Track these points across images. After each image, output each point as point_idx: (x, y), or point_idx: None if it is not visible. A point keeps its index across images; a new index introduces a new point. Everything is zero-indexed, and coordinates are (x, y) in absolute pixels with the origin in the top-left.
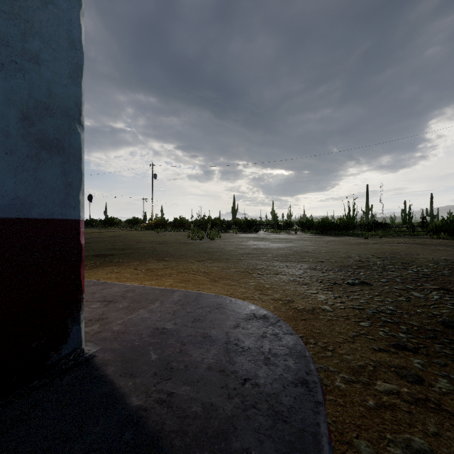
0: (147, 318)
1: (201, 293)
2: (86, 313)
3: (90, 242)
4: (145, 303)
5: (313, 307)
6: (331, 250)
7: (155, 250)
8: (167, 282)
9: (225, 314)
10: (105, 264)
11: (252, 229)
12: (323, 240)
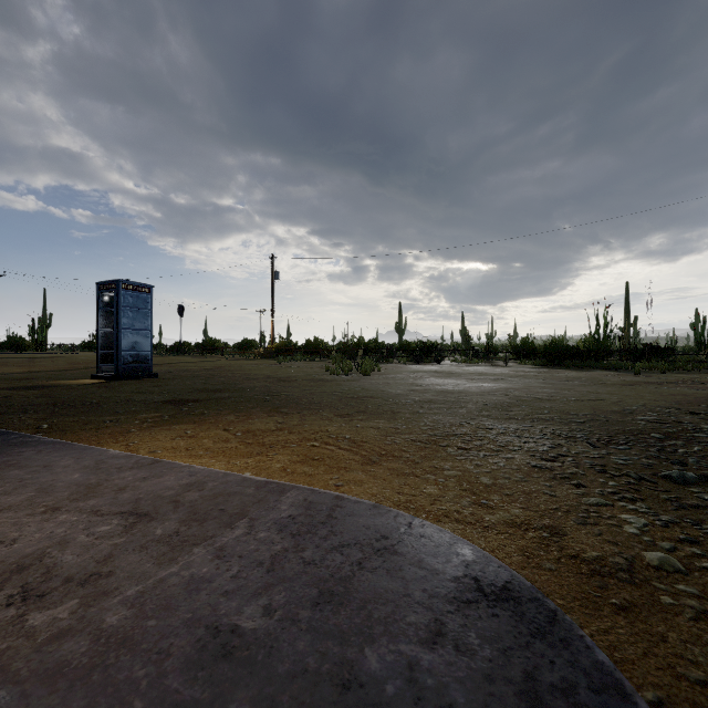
0: (202, 582)
1: (341, 497)
2: (71, 554)
3: (172, 377)
4: (214, 524)
5: (628, 559)
6: (586, 397)
7: (270, 392)
8: (277, 462)
9: (401, 577)
10: (177, 419)
11: (430, 357)
12: (559, 377)
